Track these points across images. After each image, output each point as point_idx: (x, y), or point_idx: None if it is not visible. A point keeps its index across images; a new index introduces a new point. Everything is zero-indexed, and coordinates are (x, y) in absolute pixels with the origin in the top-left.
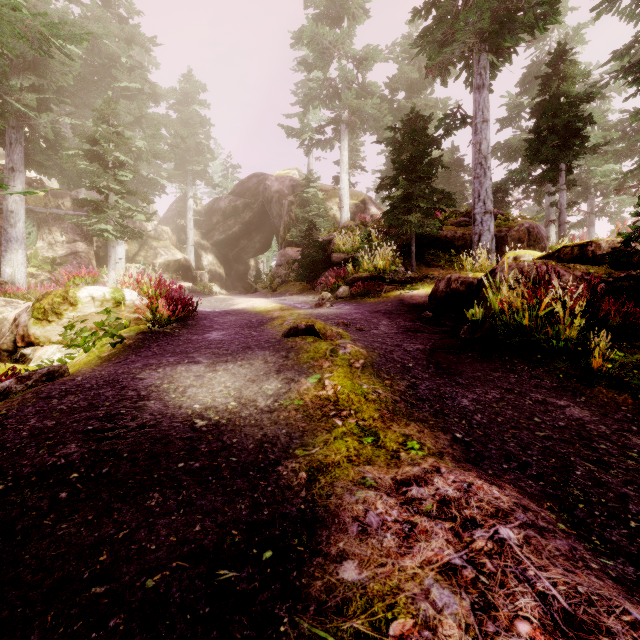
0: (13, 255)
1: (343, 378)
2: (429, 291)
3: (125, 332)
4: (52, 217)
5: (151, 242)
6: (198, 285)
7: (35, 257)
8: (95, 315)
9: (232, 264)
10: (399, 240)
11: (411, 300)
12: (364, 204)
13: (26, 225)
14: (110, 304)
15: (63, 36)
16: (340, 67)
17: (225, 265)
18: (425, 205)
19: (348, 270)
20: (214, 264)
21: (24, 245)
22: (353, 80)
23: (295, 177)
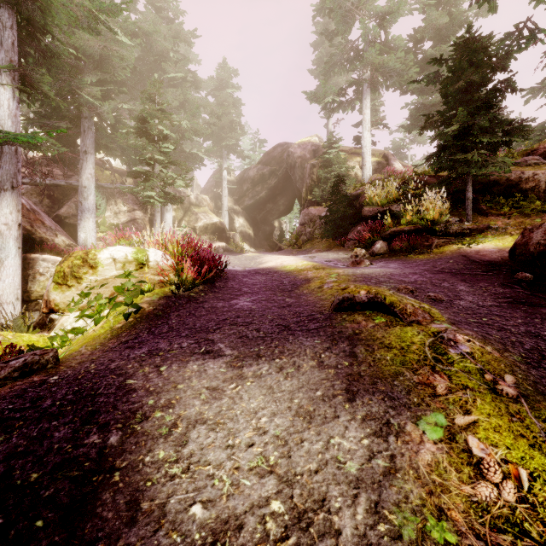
0: (86, 223)
1: (512, 439)
2: (500, 244)
3: (148, 297)
4: (117, 191)
5: (193, 209)
6: (231, 244)
7: (103, 224)
8: (117, 278)
9: (259, 225)
10: (449, 186)
11: (480, 256)
12: (386, 160)
13: (97, 198)
14: (132, 266)
15: (106, 10)
16: (363, 25)
17: (253, 226)
18: (489, 139)
19: (385, 223)
20: (244, 226)
21: (94, 214)
22: (376, 37)
23: (316, 142)
